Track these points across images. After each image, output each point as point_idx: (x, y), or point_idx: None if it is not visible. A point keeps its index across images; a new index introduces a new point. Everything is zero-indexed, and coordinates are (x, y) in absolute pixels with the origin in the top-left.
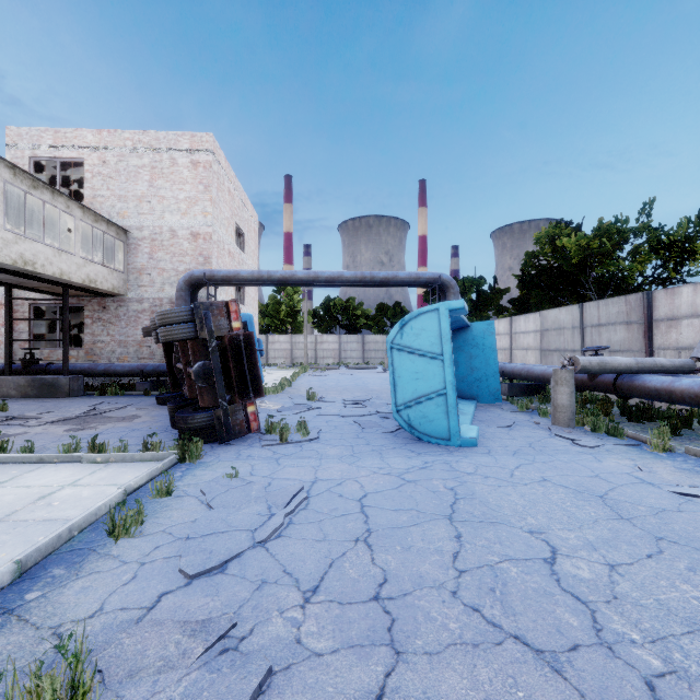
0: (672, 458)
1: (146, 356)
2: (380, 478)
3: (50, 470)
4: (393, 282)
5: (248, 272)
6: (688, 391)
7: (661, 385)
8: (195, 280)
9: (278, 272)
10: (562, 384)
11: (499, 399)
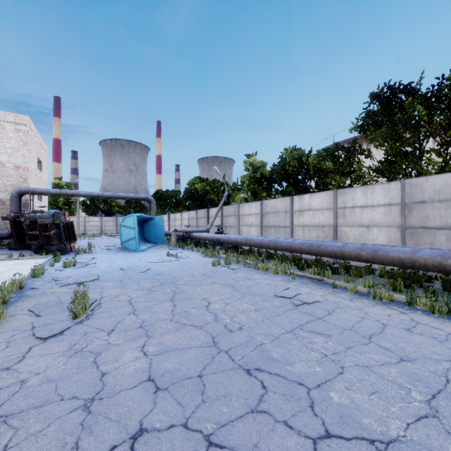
0: (187, 250)
1: None
2: (114, 256)
3: (11, 261)
4: (127, 198)
5: (55, 190)
6: (197, 236)
7: (195, 235)
8: (22, 192)
9: (71, 191)
10: (173, 236)
11: (164, 243)
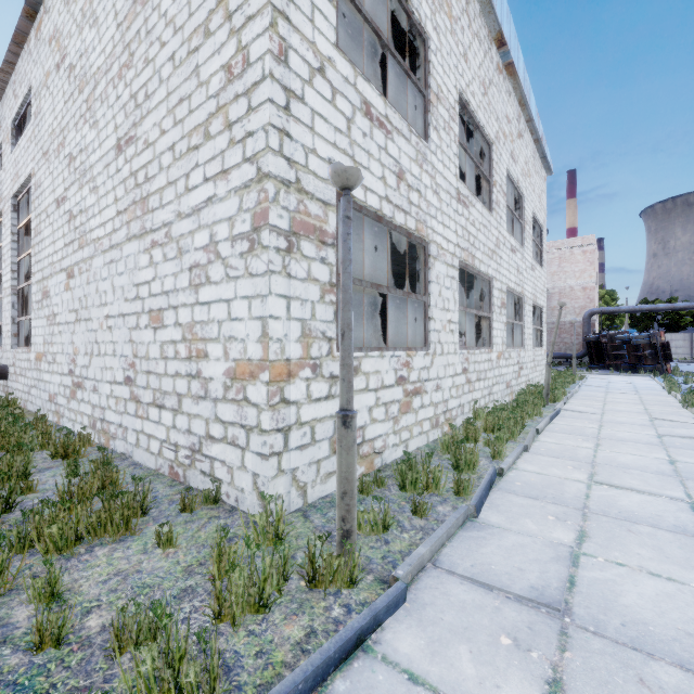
0: None
1: (556, 350)
2: None
3: (615, 376)
4: None
5: (626, 308)
6: None
7: None
8: (593, 313)
9: (645, 307)
10: None
11: None
